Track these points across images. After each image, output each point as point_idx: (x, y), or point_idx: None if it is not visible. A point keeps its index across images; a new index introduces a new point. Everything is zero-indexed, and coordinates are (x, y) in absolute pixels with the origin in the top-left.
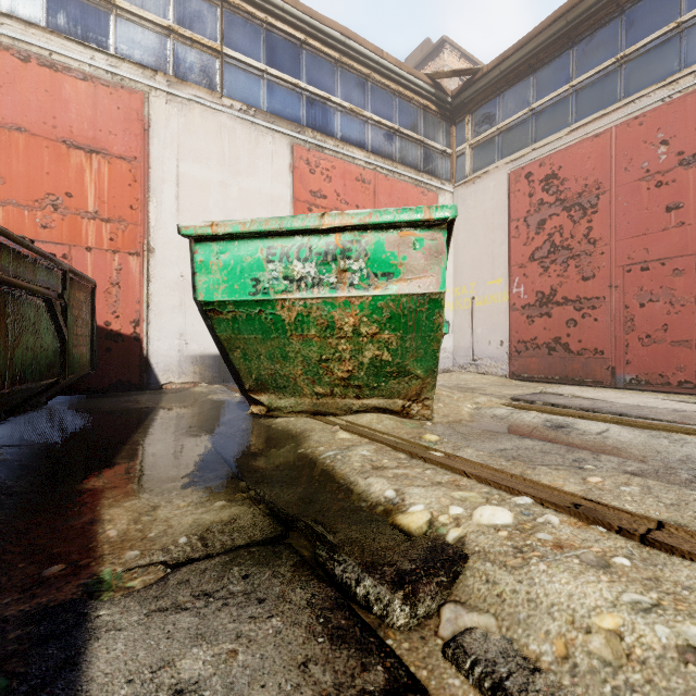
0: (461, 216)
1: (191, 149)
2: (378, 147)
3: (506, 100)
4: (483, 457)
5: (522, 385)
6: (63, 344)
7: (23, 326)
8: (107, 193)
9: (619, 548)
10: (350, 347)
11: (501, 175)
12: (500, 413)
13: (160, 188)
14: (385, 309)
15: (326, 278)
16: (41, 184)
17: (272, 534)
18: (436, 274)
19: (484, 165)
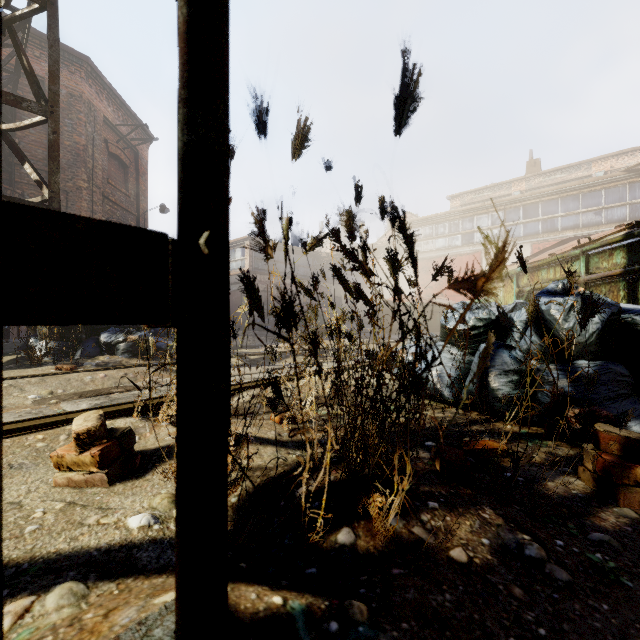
0: None
1: None
2: (587, 222)
3: None
4: None
5: None
6: None
7: None
8: None
9: None
10: None
11: None
12: None
13: None
14: None
15: None
16: None
17: None
18: None
19: None
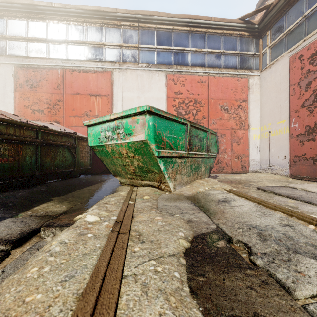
0: (263, 87)
1: (127, 87)
2: (211, 63)
3: (289, 16)
4: (146, 205)
5: (290, 181)
6: (75, 159)
7: (58, 154)
8: (100, 108)
9: (101, 233)
10: (129, 161)
11: (285, 60)
12: (213, 193)
13: (117, 103)
14: (132, 147)
15: (115, 136)
16: (83, 109)
17: (57, 215)
18: (143, 133)
19: (277, 56)
